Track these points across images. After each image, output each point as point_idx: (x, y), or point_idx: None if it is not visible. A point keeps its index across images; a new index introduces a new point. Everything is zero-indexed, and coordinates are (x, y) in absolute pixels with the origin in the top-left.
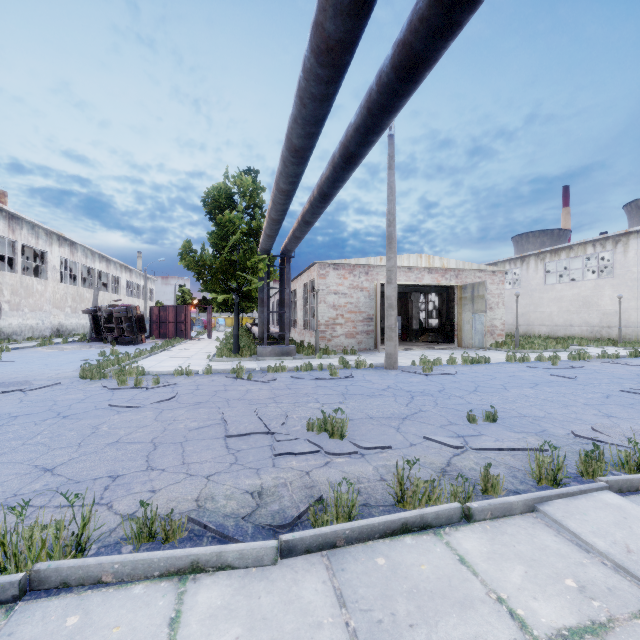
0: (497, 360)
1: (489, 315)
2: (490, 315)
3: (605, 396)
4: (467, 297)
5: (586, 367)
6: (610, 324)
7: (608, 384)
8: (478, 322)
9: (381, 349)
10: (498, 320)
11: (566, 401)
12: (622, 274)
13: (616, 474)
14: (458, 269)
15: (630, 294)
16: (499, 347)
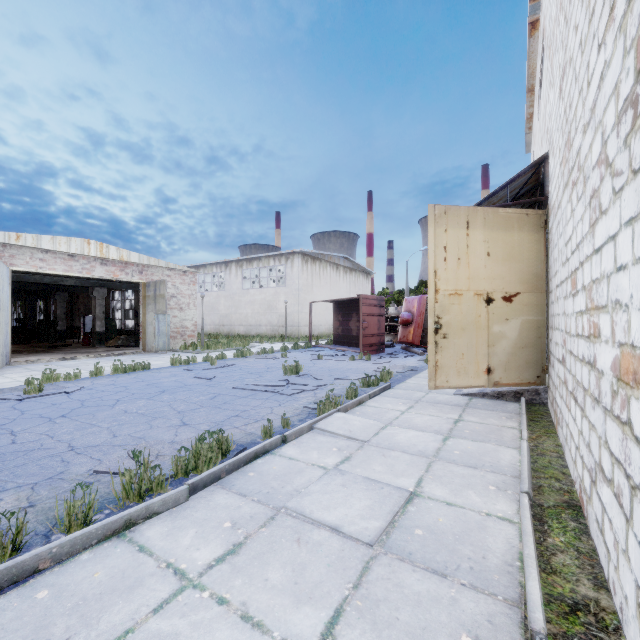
0: (165, 364)
1: (180, 316)
2: (181, 316)
3: (212, 397)
4: (151, 296)
5: (239, 364)
6: (284, 324)
7: (233, 381)
8: (163, 323)
9: (20, 362)
10: (189, 321)
11: (163, 412)
12: (291, 284)
13: (51, 541)
14: (143, 264)
15: (295, 300)
16: (188, 348)
